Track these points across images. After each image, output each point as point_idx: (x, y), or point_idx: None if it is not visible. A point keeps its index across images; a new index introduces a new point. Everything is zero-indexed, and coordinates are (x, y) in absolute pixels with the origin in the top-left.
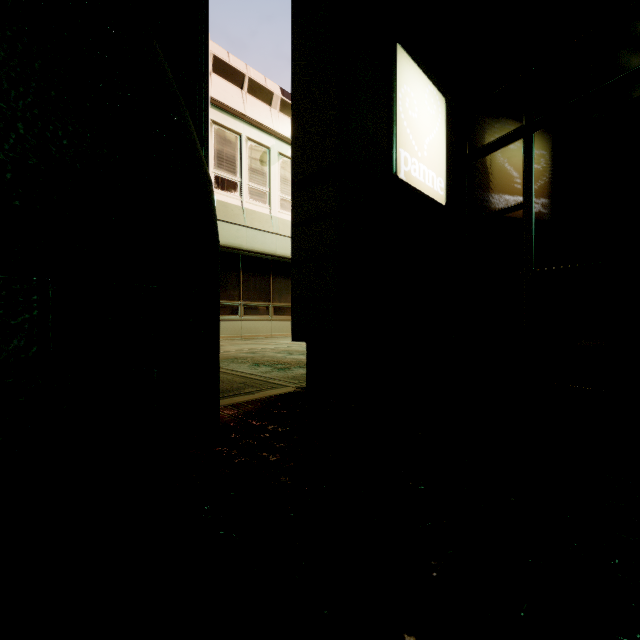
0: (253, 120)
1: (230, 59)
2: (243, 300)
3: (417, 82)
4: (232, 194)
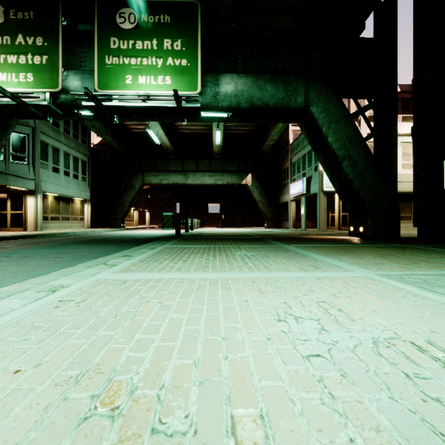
0: None
1: None
2: None
3: None
4: None
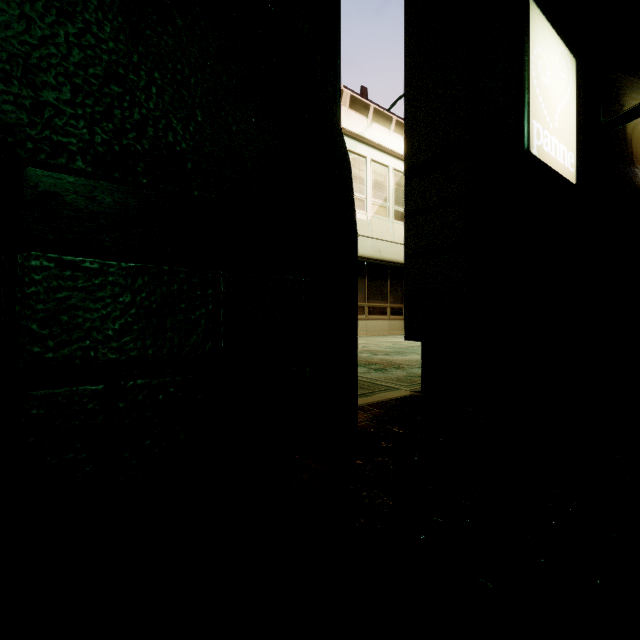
0: None
1: None
2: None
3: (549, 42)
4: None
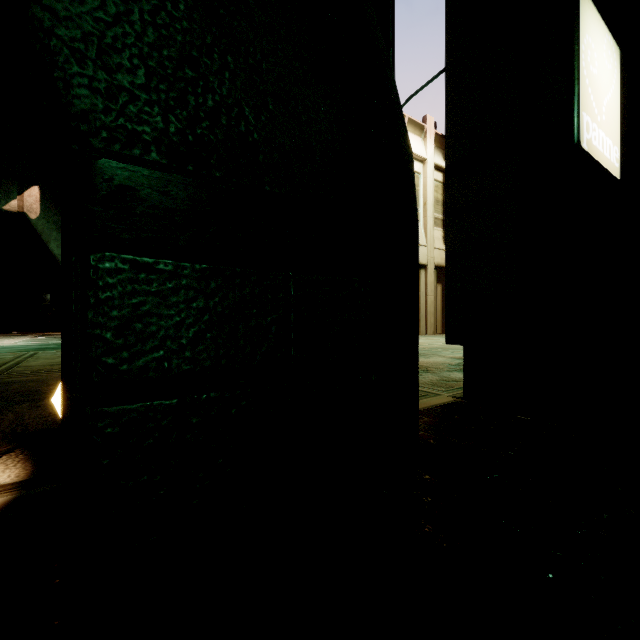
0: None
1: None
2: None
3: (596, 31)
4: None
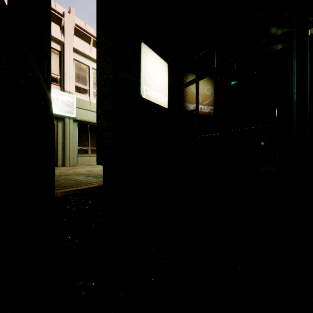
0: (95, 59)
1: (86, 27)
2: (90, 146)
3: (152, 57)
4: (84, 95)
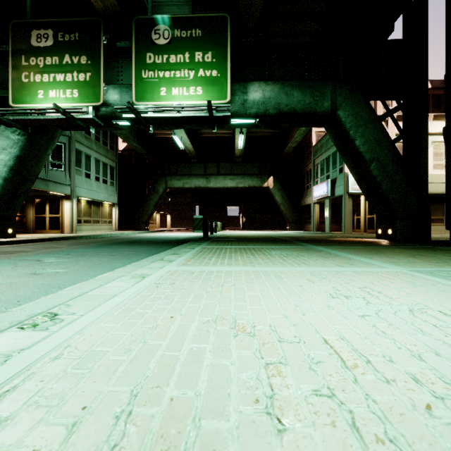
0: None
1: None
2: None
3: None
4: None
